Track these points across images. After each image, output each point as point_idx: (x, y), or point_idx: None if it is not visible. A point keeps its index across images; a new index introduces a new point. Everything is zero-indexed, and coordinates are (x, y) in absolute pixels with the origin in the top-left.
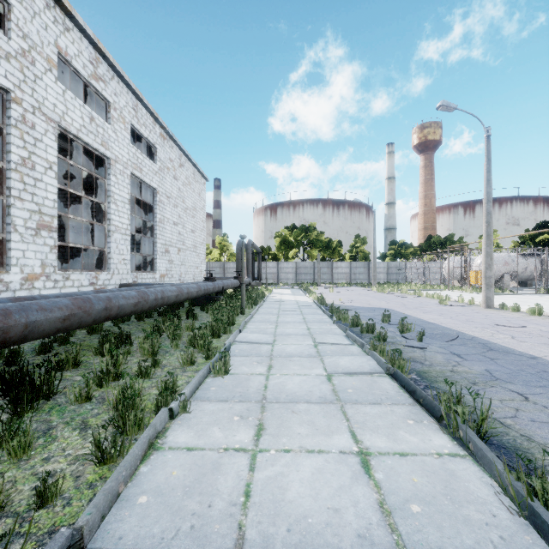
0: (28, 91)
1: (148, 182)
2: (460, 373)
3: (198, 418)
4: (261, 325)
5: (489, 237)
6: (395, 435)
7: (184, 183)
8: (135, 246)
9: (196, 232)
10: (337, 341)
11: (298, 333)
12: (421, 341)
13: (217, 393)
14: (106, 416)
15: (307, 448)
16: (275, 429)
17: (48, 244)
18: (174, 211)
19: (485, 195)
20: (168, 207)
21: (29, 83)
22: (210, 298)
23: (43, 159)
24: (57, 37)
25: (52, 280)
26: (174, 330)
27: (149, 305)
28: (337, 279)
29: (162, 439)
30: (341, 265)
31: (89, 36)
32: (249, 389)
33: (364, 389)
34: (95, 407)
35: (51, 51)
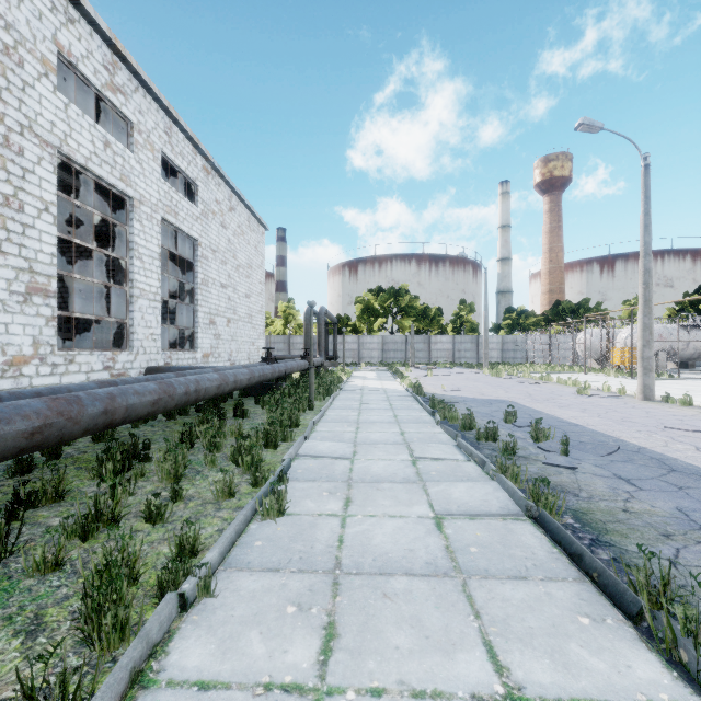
0: (14, 103)
1: (187, 230)
2: (639, 515)
3: (228, 608)
4: (335, 427)
5: (647, 303)
6: (563, 653)
7: (236, 232)
8: (169, 316)
9: (252, 297)
10: (445, 455)
11: (388, 440)
12: (567, 455)
13: (264, 553)
14: (78, 603)
15: (412, 685)
16: (356, 636)
17: (43, 314)
18: (222, 269)
19: (643, 246)
20: (214, 264)
21: (15, 92)
22: (268, 385)
23: (35, 198)
24: (57, 30)
25: (49, 363)
26: (212, 438)
27: (176, 402)
28: (436, 357)
29: (160, 660)
30: (442, 339)
31: (102, 31)
32: (314, 544)
33: (497, 547)
34: (65, 583)
35: (47, 50)
